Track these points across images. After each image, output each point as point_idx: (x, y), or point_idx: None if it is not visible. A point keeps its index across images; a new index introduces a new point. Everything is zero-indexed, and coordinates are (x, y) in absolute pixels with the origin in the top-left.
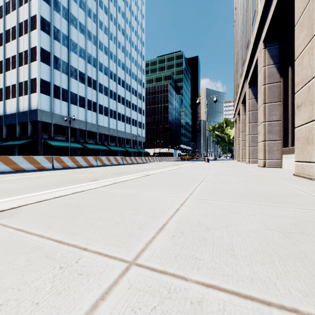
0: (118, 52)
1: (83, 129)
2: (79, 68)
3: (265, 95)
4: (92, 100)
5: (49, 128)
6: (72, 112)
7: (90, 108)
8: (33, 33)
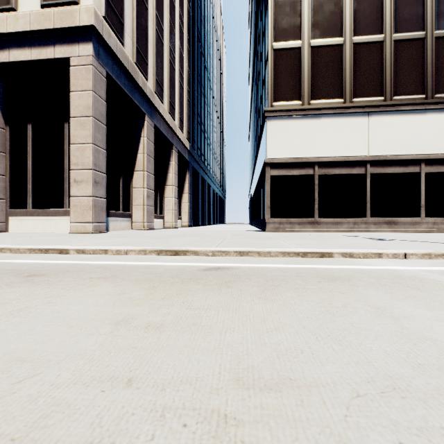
0: None
1: None
2: None
3: None
4: None
5: None
6: None
7: None
8: None
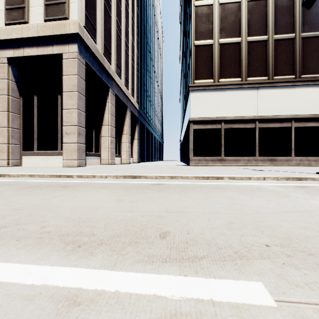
0: None
1: None
2: None
3: None
4: None
5: None
6: None
7: None
8: None
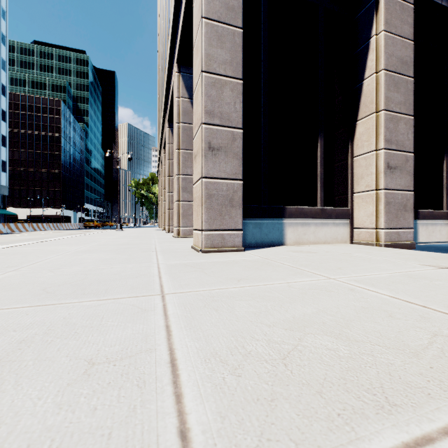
0: None
1: None
2: None
3: (169, 169)
4: None
5: None
6: None
7: None
8: None
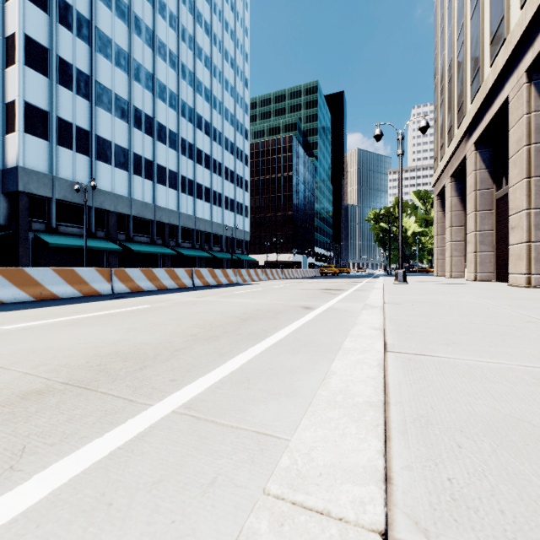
0: (198, 66)
1: (124, 213)
2: (116, 88)
3: None
4: (143, 156)
5: (48, 209)
6: (99, 177)
7: (140, 172)
8: (9, 5)
